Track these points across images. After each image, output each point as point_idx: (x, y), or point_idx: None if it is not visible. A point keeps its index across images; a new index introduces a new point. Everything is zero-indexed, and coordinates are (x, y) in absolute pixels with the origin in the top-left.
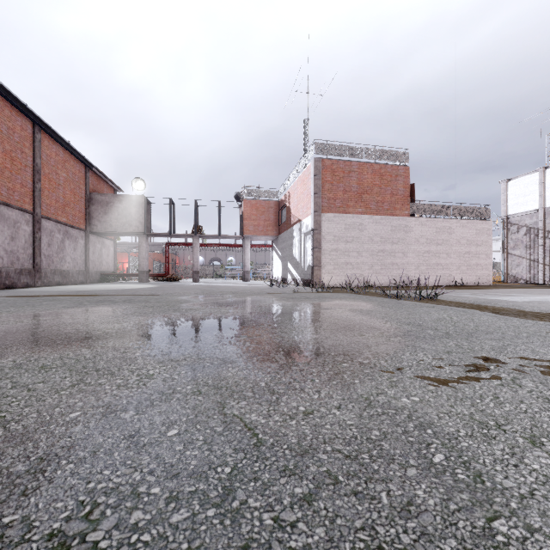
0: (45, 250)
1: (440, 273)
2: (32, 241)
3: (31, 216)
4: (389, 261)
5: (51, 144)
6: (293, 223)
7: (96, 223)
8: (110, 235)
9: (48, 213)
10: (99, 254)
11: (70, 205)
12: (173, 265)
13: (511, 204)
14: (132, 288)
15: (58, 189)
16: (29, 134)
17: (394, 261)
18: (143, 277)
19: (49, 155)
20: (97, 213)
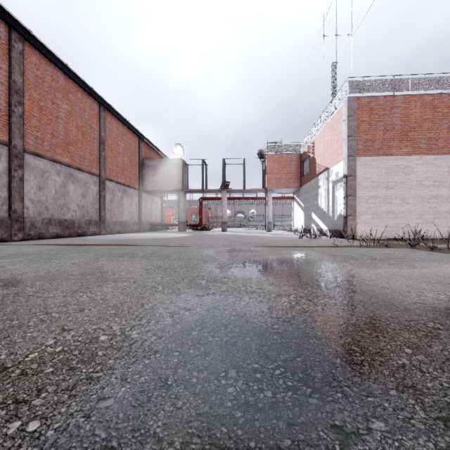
0: (109, 205)
1: None
2: (98, 198)
3: (97, 179)
4: (445, 209)
5: (113, 121)
6: (318, 173)
7: (147, 183)
8: (157, 192)
9: (111, 176)
10: (149, 209)
11: (127, 170)
12: (206, 217)
13: None
14: (168, 237)
15: (118, 157)
16: (96, 113)
17: None
18: (182, 226)
19: (111, 130)
20: (147, 175)
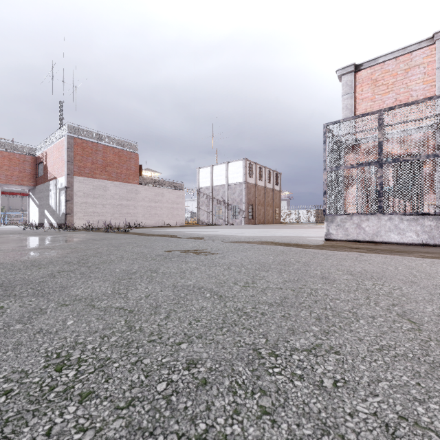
0: None
1: (157, 219)
2: None
3: None
4: (125, 211)
5: None
6: (50, 179)
7: None
8: None
9: None
10: None
11: None
12: None
13: (201, 181)
14: None
15: None
16: None
17: (128, 211)
18: None
19: None
20: None
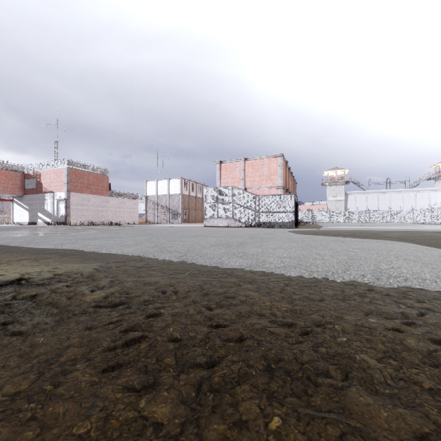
0: None
1: (121, 219)
2: None
3: None
4: (101, 214)
5: None
6: (45, 192)
7: None
8: None
9: None
10: None
11: None
12: None
13: (148, 191)
14: None
15: None
16: None
17: (103, 214)
18: None
19: None
20: None
